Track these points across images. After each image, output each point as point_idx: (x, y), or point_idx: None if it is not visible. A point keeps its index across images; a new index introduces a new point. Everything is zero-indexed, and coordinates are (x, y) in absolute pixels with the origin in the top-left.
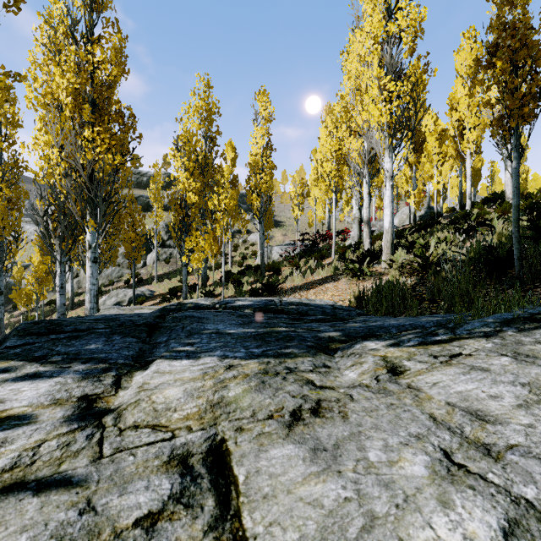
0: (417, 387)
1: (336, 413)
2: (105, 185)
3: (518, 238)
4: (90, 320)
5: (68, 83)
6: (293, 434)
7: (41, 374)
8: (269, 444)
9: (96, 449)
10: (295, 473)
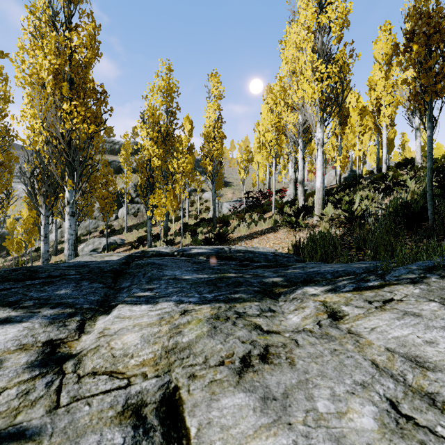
0: (356, 332)
1: (284, 360)
2: (81, 151)
3: (432, 196)
4: (63, 267)
5: (49, 64)
6: (243, 381)
7: (12, 319)
8: (220, 392)
9: (54, 397)
10: (246, 425)
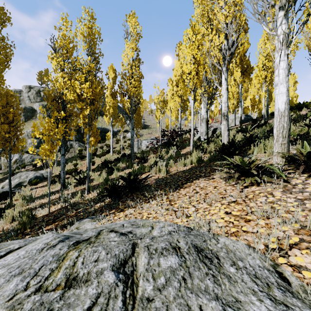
0: None
1: None
2: None
3: None
4: None
5: None
6: None
7: None
8: None
9: None
10: None
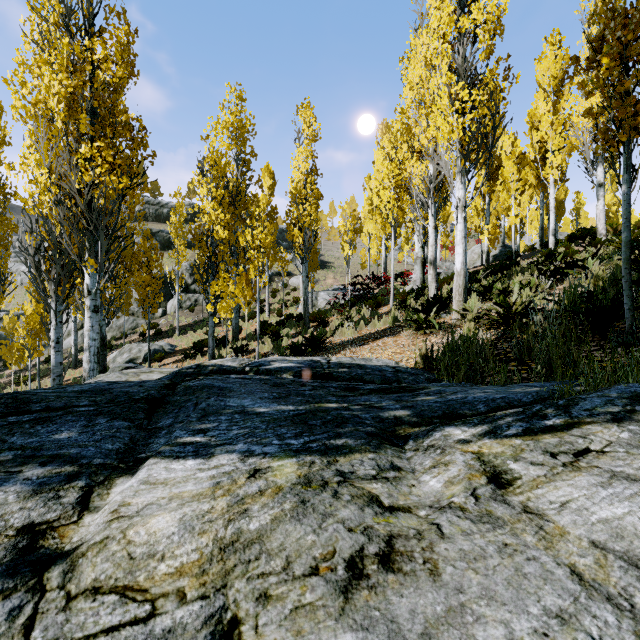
0: (538, 511)
1: (420, 564)
2: (108, 215)
3: (630, 283)
4: (71, 393)
5: (59, 85)
6: (352, 608)
7: None
8: (311, 631)
9: None
10: None
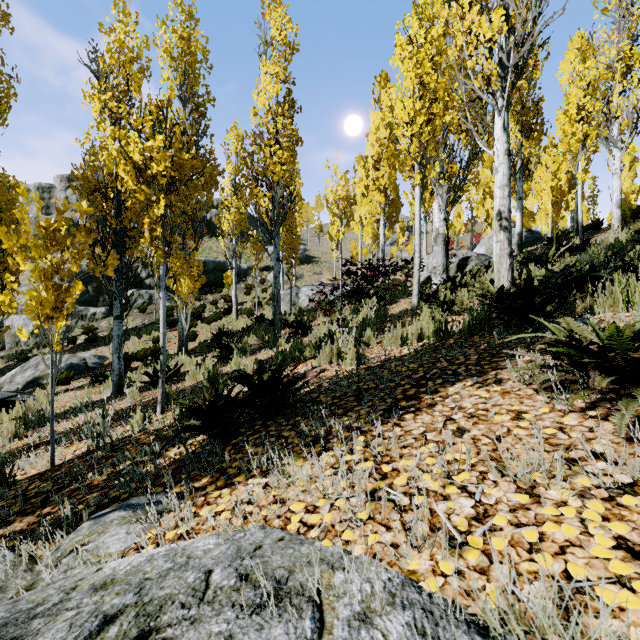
0: None
1: None
2: None
3: None
4: None
5: None
6: None
7: None
8: None
9: None
10: None
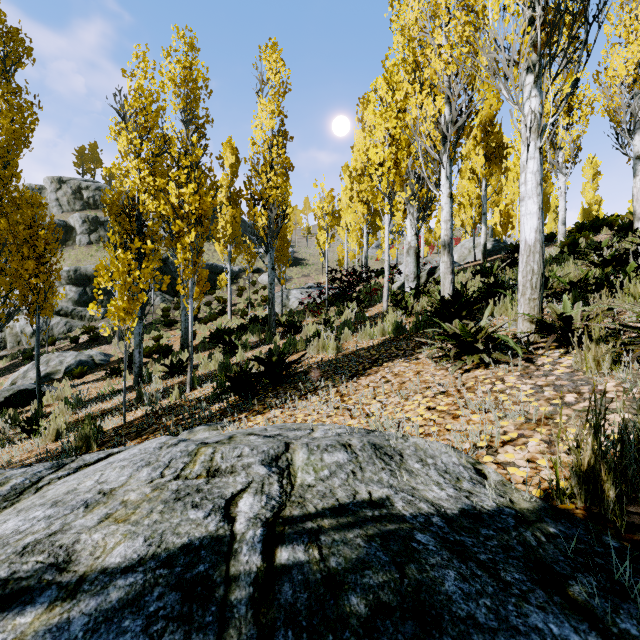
0: None
1: None
2: None
3: None
4: None
5: None
6: None
7: None
8: None
9: None
10: None
